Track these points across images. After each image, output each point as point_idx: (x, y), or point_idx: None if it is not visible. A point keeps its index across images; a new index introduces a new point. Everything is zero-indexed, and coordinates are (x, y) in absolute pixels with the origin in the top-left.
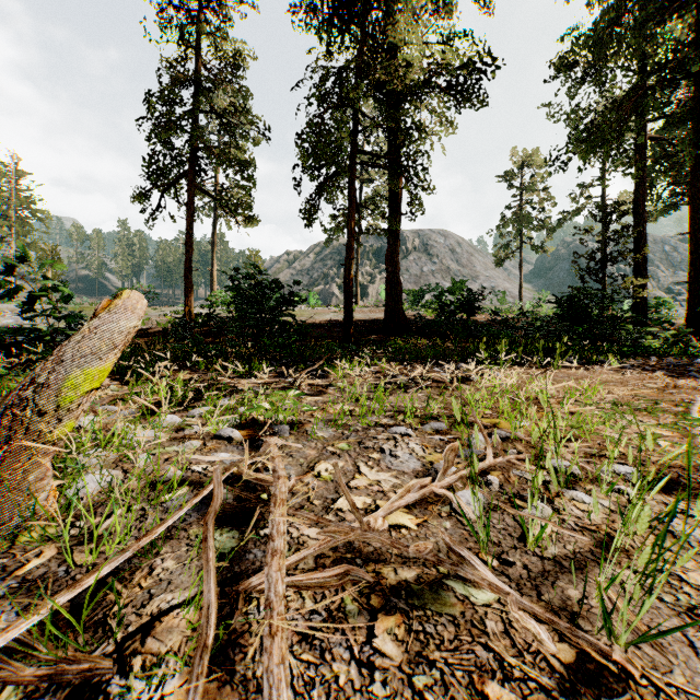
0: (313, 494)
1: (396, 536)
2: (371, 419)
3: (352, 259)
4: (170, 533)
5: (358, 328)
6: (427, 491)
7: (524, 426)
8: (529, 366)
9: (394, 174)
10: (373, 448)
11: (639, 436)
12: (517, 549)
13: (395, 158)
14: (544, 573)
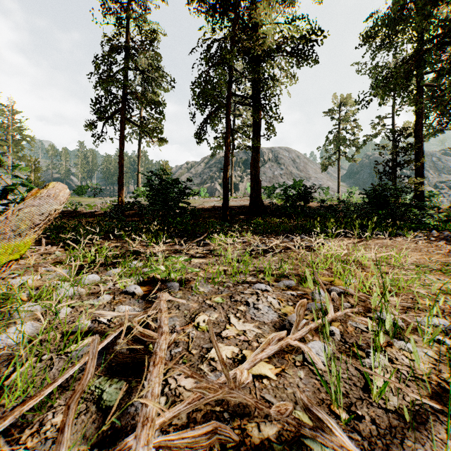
0: (192, 344)
1: (259, 386)
2: (239, 277)
3: (228, 166)
4: (67, 383)
5: (232, 211)
6: (283, 343)
7: (353, 283)
8: (349, 237)
9: (256, 109)
10: (240, 302)
11: (440, 292)
12: (363, 401)
13: (256, 98)
14: (391, 429)
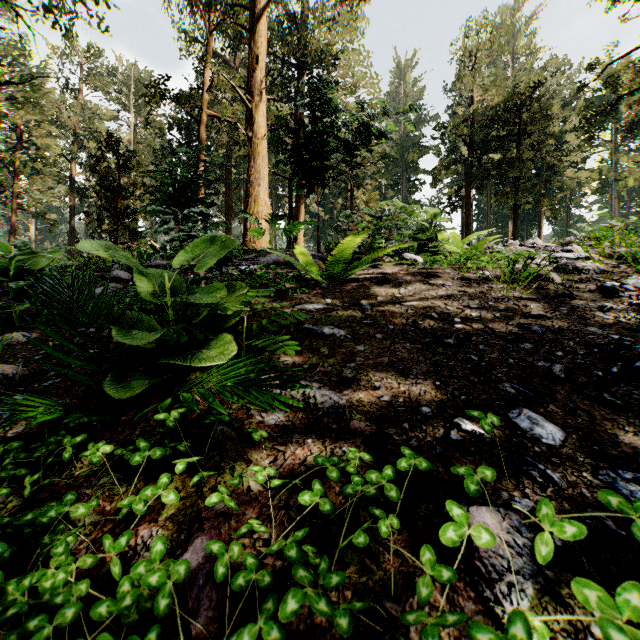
0: None
1: None
2: None
3: None
4: None
5: None
6: None
7: None
8: None
9: None
10: None
11: None
12: None
13: None
14: None
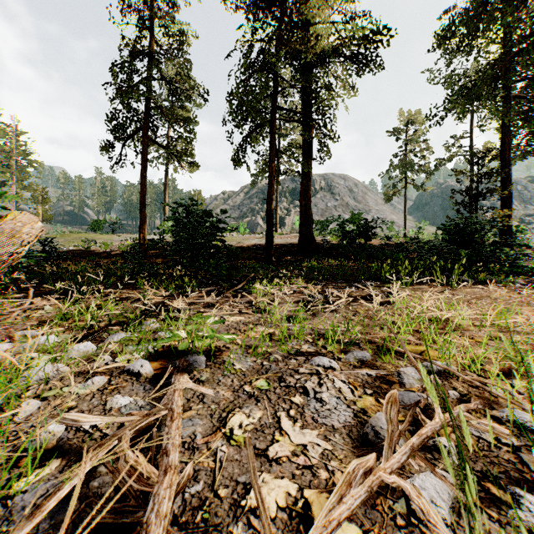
0: (219, 474)
1: None
2: (291, 345)
3: (273, 195)
4: None
5: (277, 251)
6: (374, 482)
7: (453, 355)
8: (428, 285)
9: (306, 126)
10: (295, 388)
11: None
12: None
13: (307, 112)
14: None
